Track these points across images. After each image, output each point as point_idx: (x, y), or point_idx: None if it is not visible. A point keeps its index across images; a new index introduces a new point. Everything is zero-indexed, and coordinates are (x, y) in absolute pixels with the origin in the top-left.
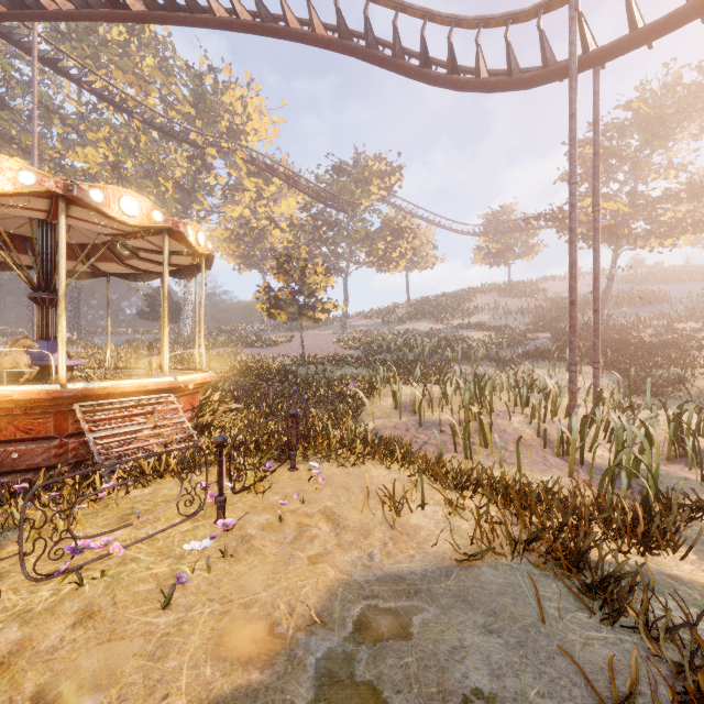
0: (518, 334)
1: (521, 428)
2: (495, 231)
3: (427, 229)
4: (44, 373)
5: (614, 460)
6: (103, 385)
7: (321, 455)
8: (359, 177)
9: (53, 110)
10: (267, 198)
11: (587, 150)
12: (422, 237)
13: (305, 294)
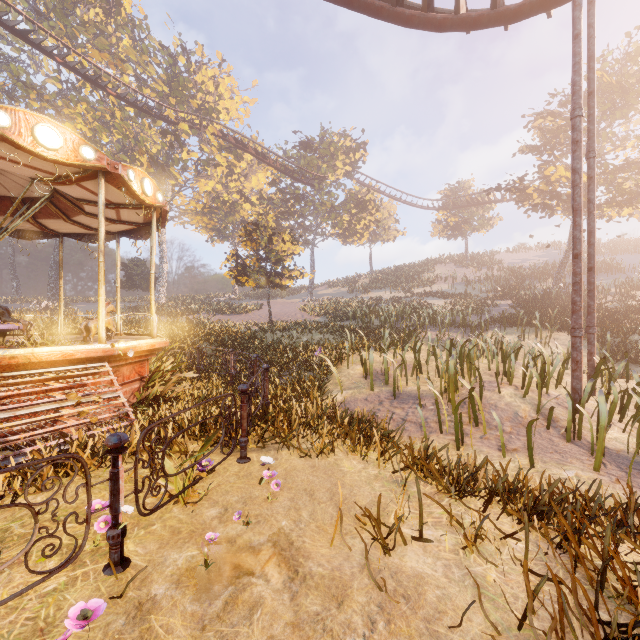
0: (479, 302)
1: (515, 403)
2: (453, 205)
3: (389, 204)
4: None
5: None
6: (12, 353)
7: (279, 442)
8: (325, 153)
9: (30, 85)
10: (238, 173)
11: (548, 121)
12: (385, 211)
13: (272, 261)
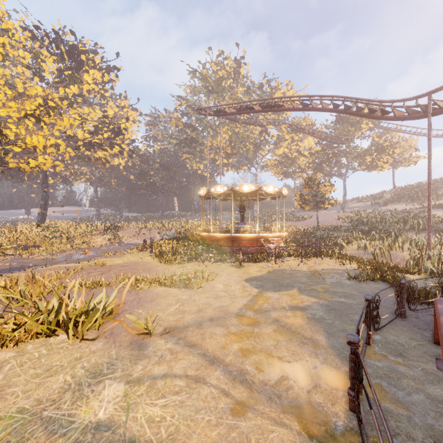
0: None
1: (405, 255)
2: None
3: (409, 138)
4: (243, 231)
5: (418, 260)
6: (265, 235)
7: (325, 256)
8: (353, 121)
9: (209, 126)
10: (297, 140)
11: None
12: (405, 144)
13: (319, 196)
